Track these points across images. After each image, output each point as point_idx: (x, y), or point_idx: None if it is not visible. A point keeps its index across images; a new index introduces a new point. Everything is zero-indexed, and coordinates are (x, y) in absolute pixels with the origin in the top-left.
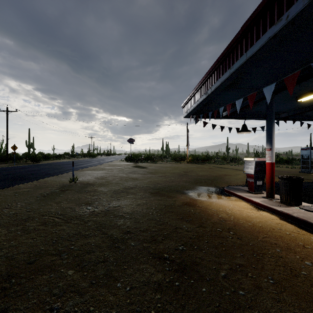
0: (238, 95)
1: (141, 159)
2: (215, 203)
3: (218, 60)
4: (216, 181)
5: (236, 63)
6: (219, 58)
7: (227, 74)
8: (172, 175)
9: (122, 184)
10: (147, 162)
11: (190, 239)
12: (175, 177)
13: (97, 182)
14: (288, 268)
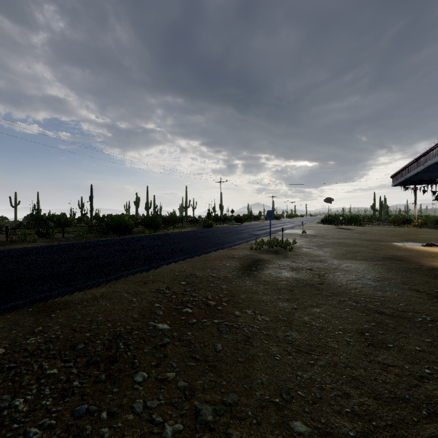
0: (437, 173)
1: (341, 221)
2: (412, 247)
3: (408, 164)
4: (434, 241)
5: (415, 171)
6: (408, 163)
7: (412, 173)
8: (383, 236)
9: (338, 236)
10: (350, 225)
11: (383, 249)
12: (386, 237)
13: (318, 235)
14: (421, 254)
